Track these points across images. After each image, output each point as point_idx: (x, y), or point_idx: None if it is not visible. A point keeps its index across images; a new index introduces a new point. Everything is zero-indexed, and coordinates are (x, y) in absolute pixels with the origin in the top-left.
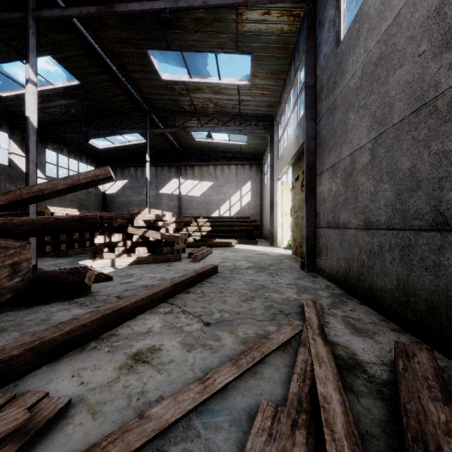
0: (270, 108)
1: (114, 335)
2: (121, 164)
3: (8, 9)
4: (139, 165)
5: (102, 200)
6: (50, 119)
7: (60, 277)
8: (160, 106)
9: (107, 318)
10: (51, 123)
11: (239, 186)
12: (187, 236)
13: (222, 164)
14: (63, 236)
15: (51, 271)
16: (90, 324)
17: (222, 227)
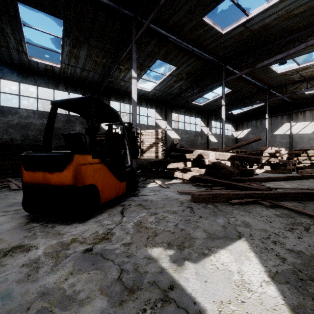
0: None
1: (268, 182)
2: (246, 120)
3: (212, 79)
4: (258, 118)
5: (234, 142)
6: (215, 108)
7: (245, 170)
8: (275, 84)
9: (266, 178)
10: (215, 109)
11: None
12: (296, 162)
13: None
14: None
15: (242, 168)
16: (262, 178)
17: None
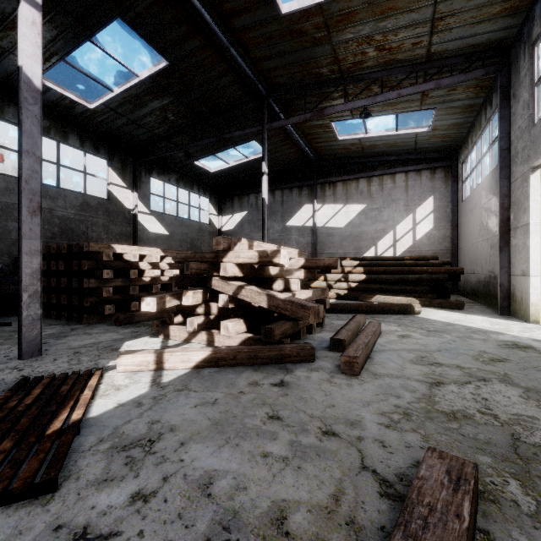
0: (508, 18)
1: None
2: (239, 192)
3: None
4: (260, 190)
5: None
6: (149, 136)
7: None
8: (283, 83)
9: None
10: (152, 142)
11: (411, 207)
12: (327, 293)
13: (381, 174)
14: (135, 290)
15: None
16: None
17: (384, 275)
